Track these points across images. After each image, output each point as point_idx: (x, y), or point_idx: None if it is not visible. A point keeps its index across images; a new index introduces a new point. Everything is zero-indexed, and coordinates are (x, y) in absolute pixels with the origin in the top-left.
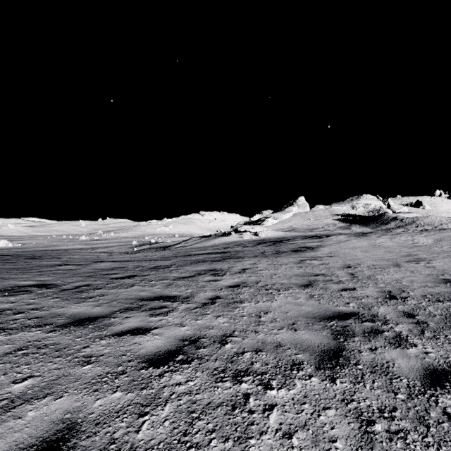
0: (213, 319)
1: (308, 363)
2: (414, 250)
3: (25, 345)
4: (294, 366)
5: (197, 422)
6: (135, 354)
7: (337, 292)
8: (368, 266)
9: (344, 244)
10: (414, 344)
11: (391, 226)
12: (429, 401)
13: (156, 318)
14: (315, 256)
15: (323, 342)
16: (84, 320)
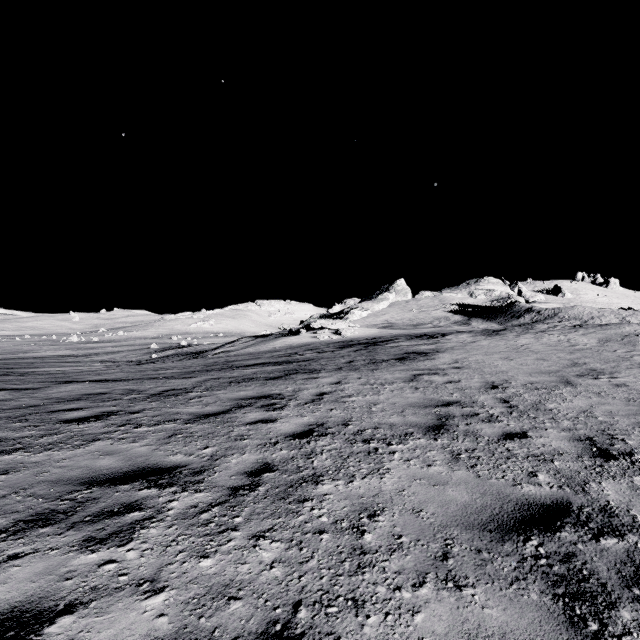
0: (245, 550)
1: None
2: (578, 356)
3: None
4: None
5: None
6: None
7: (498, 444)
8: (525, 385)
9: (473, 348)
10: None
11: (525, 321)
12: None
13: (95, 554)
14: (434, 367)
15: None
16: None
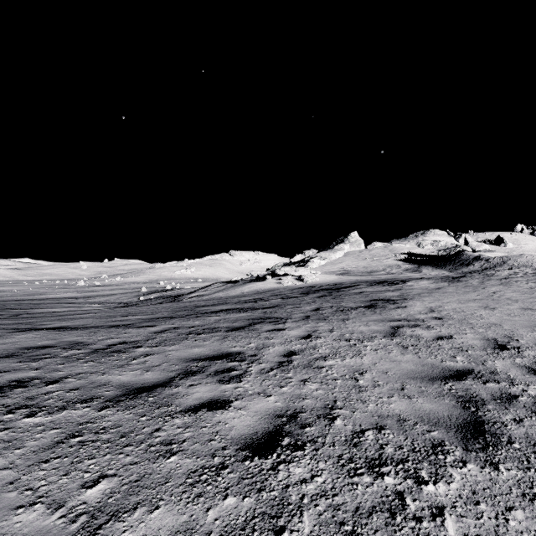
0: None
1: None
2: None
3: None
4: None
5: None
6: None
7: None
8: None
9: (441, 295)
10: None
11: (475, 268)
12: None
13: None
14: (410, 317)
15: None
16: None
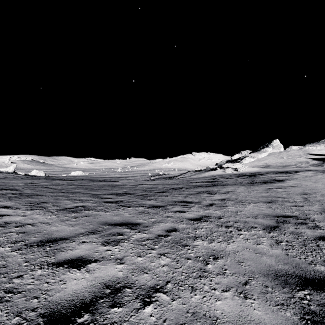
0: (213, 211)
1: (259, 228)
2: None
3: (142, 211)
4: (252, 227)
5: (214, 233)
6: (184, 217)
7: (288, 207)
8: (322, 194)
9: (309, 179)
10: (323, 229)
11: None
12: (312, 242)
13: (186, 208)
14: (280, 186)
15: (269, 223)
16: (156, 206)
